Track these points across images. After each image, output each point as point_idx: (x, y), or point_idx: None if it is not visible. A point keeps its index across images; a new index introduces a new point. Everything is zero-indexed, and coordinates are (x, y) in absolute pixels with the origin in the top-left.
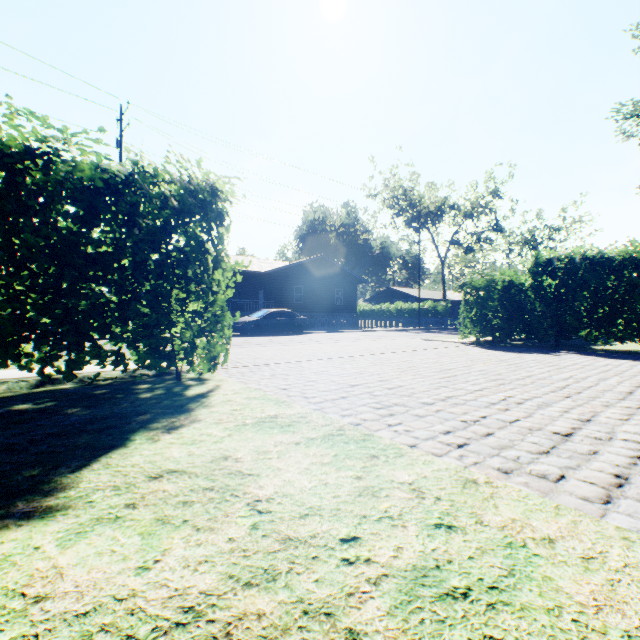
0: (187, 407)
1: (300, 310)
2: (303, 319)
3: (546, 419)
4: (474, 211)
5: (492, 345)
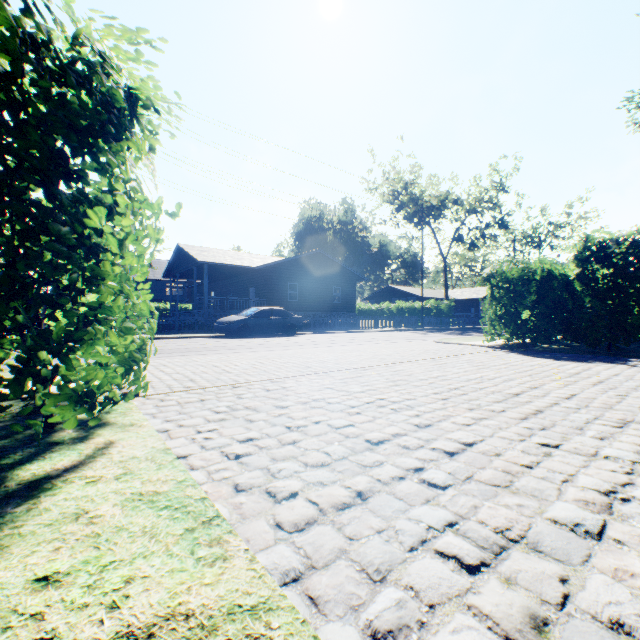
0: None
1: (295, 309)
2: (297, 318)
3: None
4: (478, 206)
5: (526, 349)
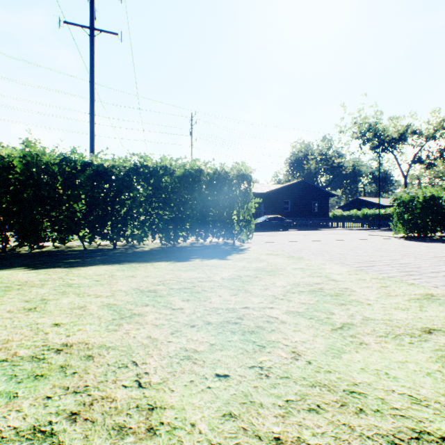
0: (242, 250)
1: (287, 216)
2: (288, 222)
3: (374, 258)
4: (436, 133)
5: (416, 239)
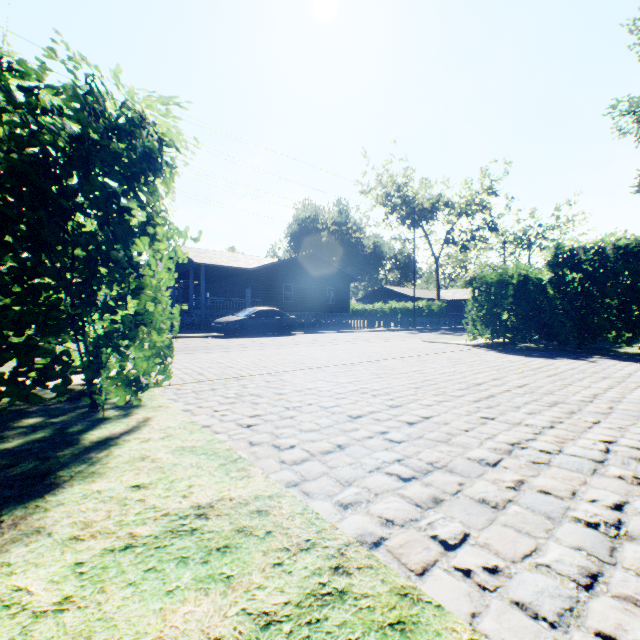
0: (51, 479)
1: (290, 309)
2: (292, 319)
3: None
4: (469, 209)
5: (505, 348)
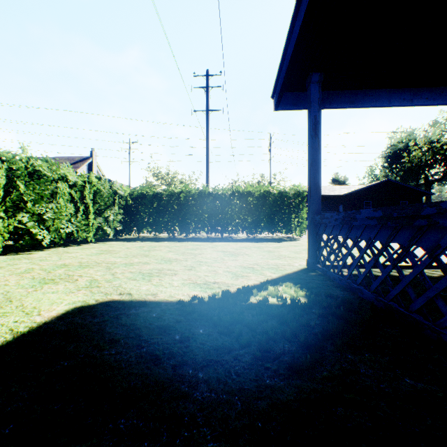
0: (294, 240)
1: None
2: None
3: None
4: None
5: None
